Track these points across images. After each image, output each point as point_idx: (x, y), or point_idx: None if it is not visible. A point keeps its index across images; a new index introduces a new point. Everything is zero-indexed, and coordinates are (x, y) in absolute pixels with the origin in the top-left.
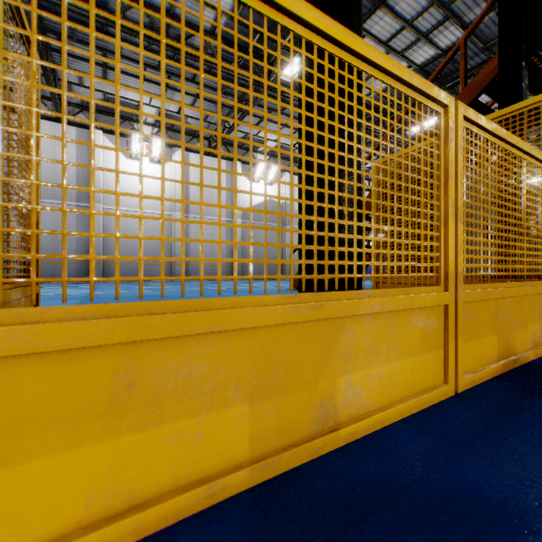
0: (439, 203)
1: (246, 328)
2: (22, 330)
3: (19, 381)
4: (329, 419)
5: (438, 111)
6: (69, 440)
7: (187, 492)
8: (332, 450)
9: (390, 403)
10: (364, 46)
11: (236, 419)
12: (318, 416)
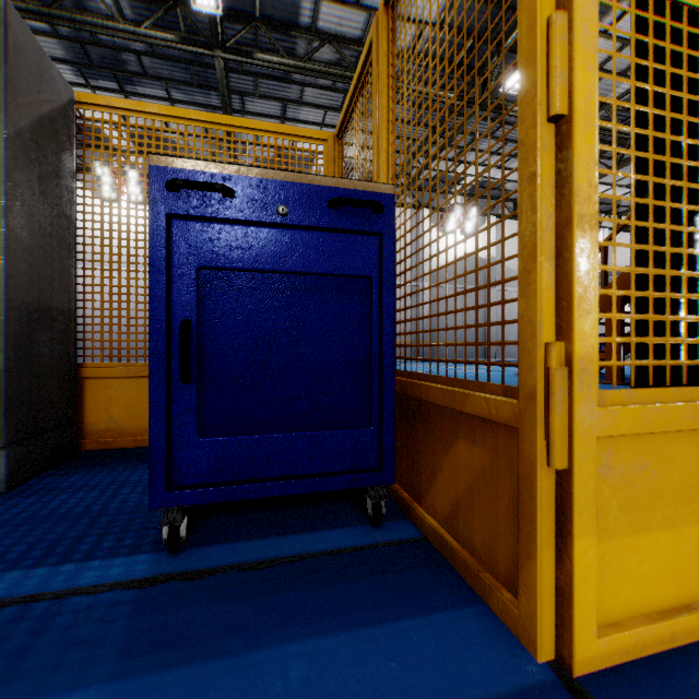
0: None
1: None
2: (694, 407)
3: (677, 453)
4: None
5: None
6: None
7: None
8: None
9: None
10: None
11: None
12: None
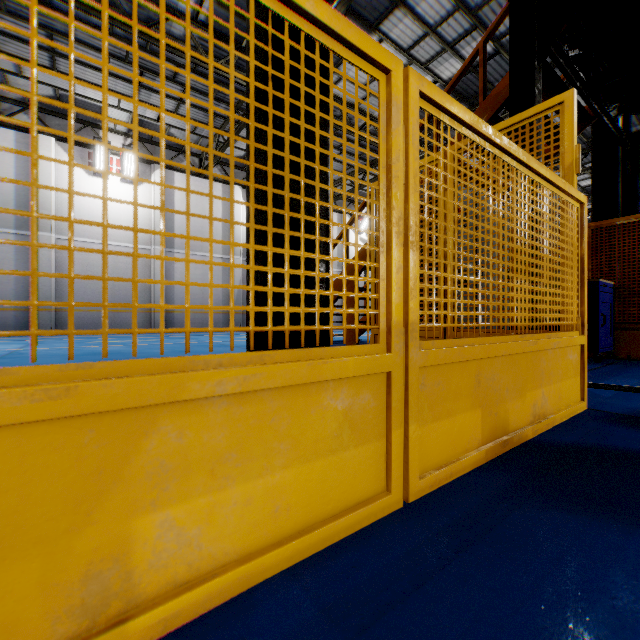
0: (379, 218)
1: None
2: None
3: None
4: (110, 601)
5: (375, 77)
6: None
7: None
8: None
9: (273, 541)
10: None
11: None
12: (76, 601)
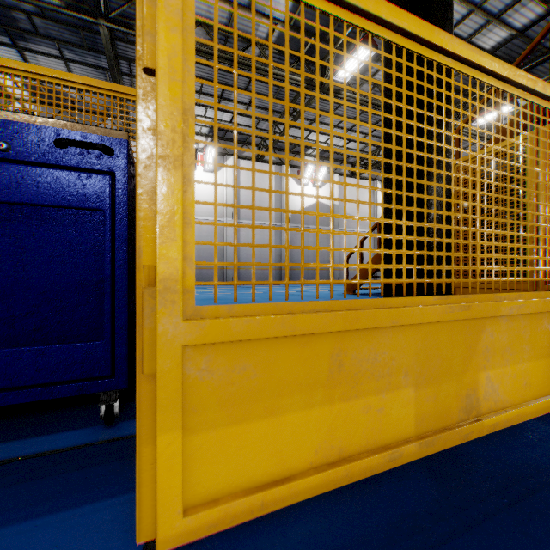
0: None
1: (415, 323)
2: (287, 318)
3: (280, 355)
4: (472, 410)
5: None
6: (306, 402)
7: (377, 454)
8: (478, 438)
9: (523, 401)
10: (503, 66)
11: (405, 400)
12: (464, 405)
